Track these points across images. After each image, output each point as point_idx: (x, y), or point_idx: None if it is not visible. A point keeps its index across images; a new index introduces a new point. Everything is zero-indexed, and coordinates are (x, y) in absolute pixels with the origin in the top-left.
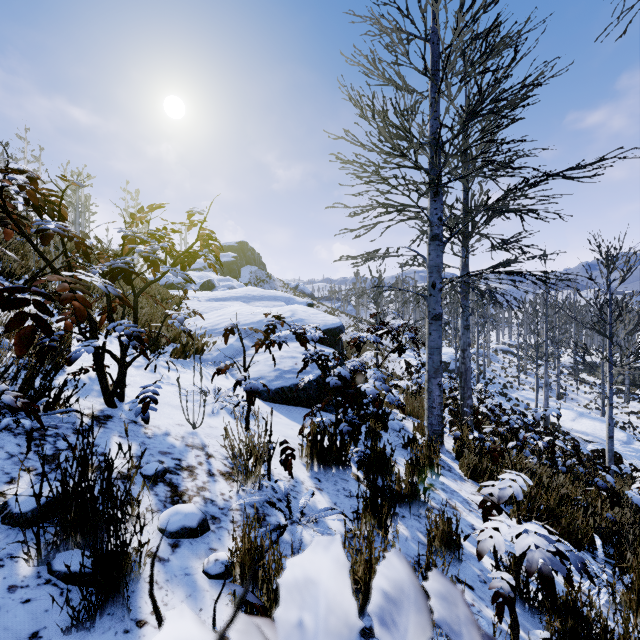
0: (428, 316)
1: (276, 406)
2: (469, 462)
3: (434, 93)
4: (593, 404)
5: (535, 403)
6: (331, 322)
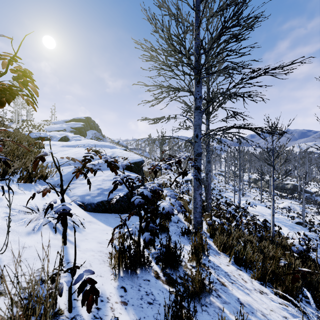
0: (194, 154)
1: (97, 215)
2: (221, 241)
3: (197, 23)
4: (256, 197)
5: (234, 198)
6: (136, 158)
